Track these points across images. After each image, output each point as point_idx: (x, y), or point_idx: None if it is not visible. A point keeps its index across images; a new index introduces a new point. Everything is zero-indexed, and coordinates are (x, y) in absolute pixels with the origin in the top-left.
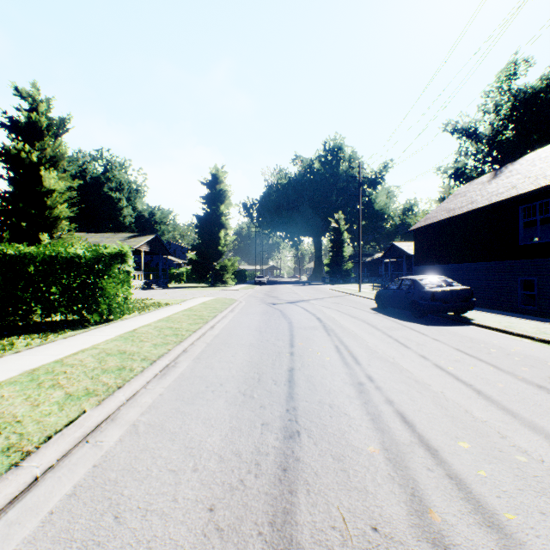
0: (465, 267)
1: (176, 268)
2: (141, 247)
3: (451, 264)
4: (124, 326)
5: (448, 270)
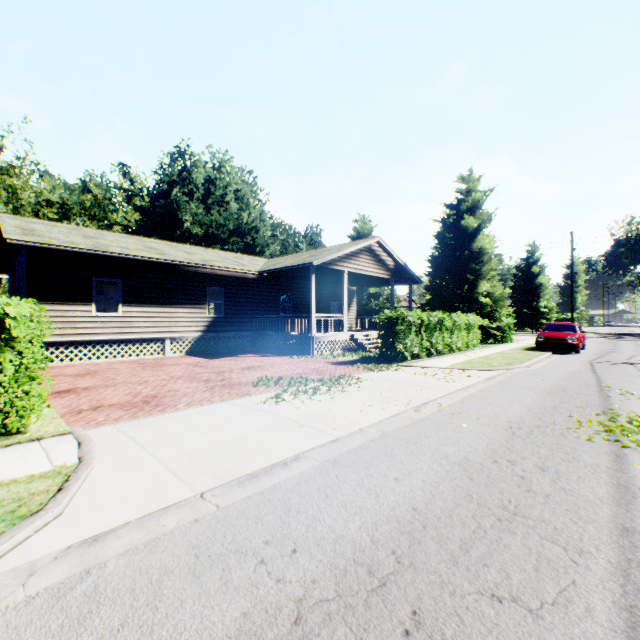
0: None
1: None
2: None
3: None
4: None
5: None
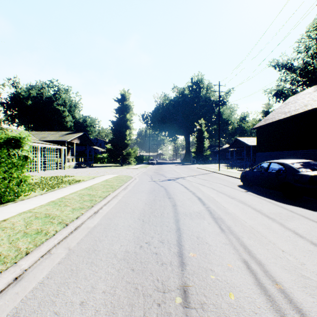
0: (301, 153)
1: (101, 154)
2: (73, 140)
3: (288, 151)
4: (1, 214)
5: (285, 155)
